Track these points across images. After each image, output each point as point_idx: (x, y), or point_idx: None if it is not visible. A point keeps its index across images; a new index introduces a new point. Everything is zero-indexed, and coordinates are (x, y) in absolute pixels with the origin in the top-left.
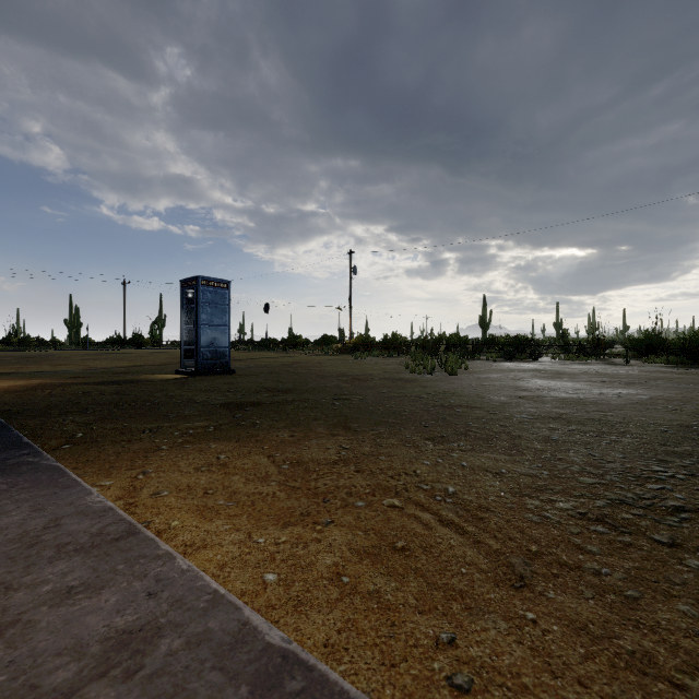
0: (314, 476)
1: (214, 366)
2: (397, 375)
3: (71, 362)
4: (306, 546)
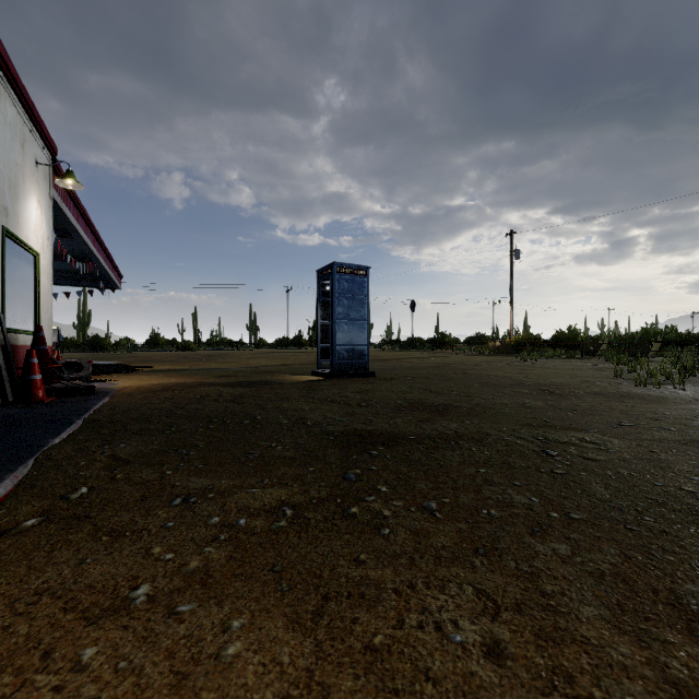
0: None
1: (351, 367)
2: (611, 386)
3: (238, 360)
4: None
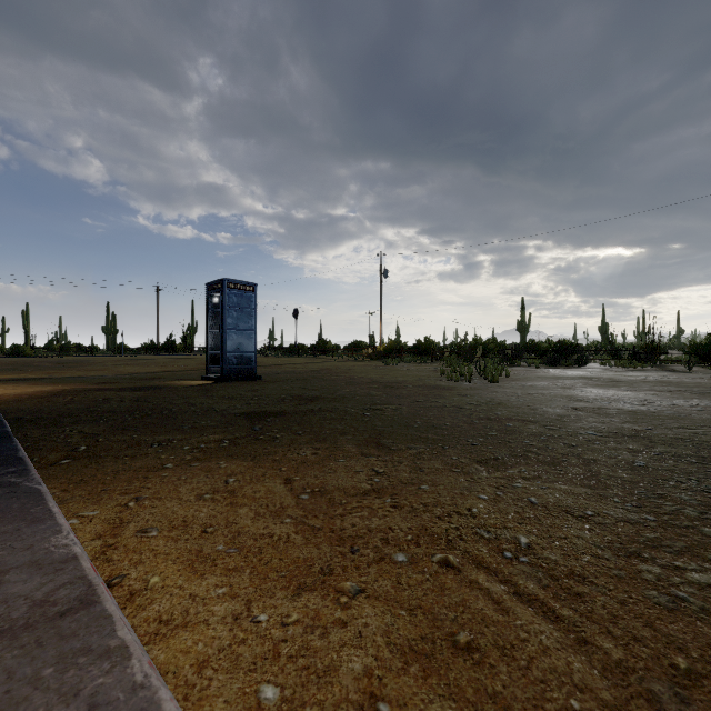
0: (339, 511)
1: (240, 372)
2: (431, 382)
3: (104, 367)
4: (325, 633)
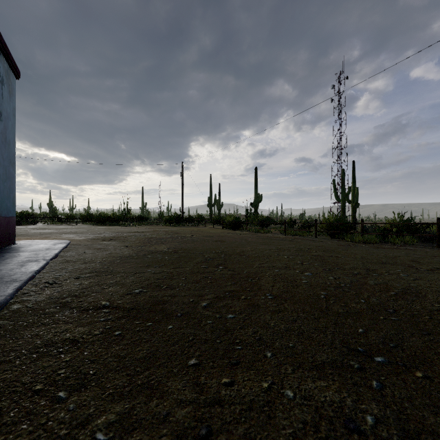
0: None
1: None
2: None
3: None
4: None
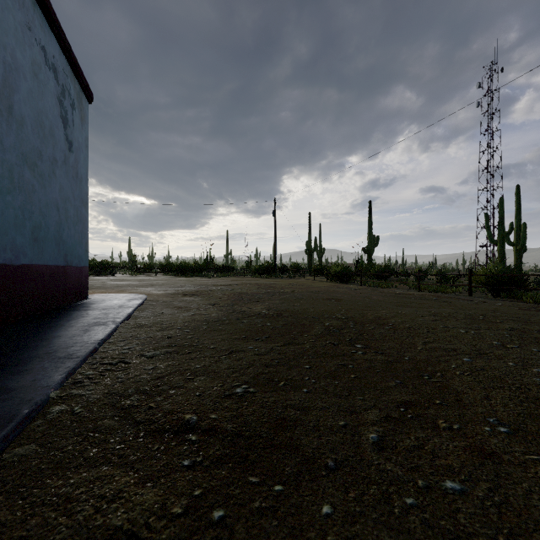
0: None
1: None
2: None
3: None
4: None
